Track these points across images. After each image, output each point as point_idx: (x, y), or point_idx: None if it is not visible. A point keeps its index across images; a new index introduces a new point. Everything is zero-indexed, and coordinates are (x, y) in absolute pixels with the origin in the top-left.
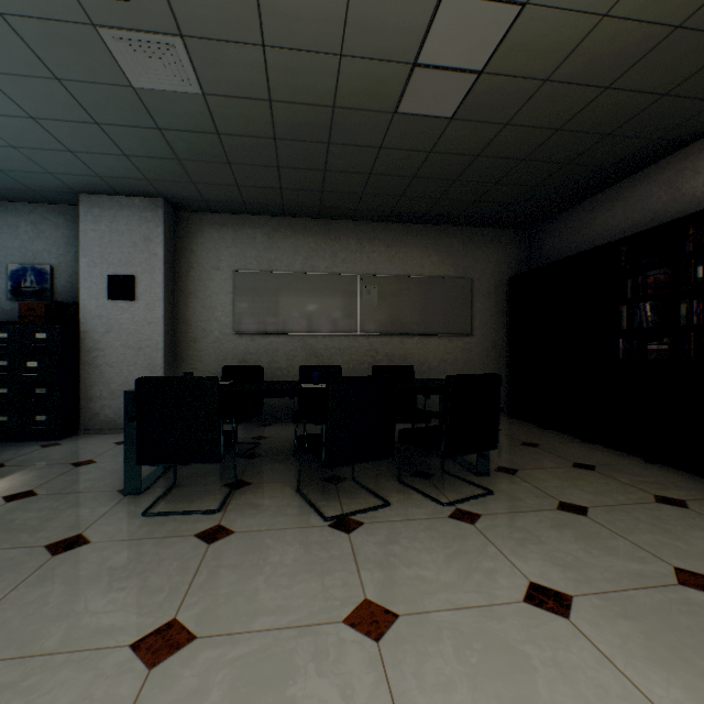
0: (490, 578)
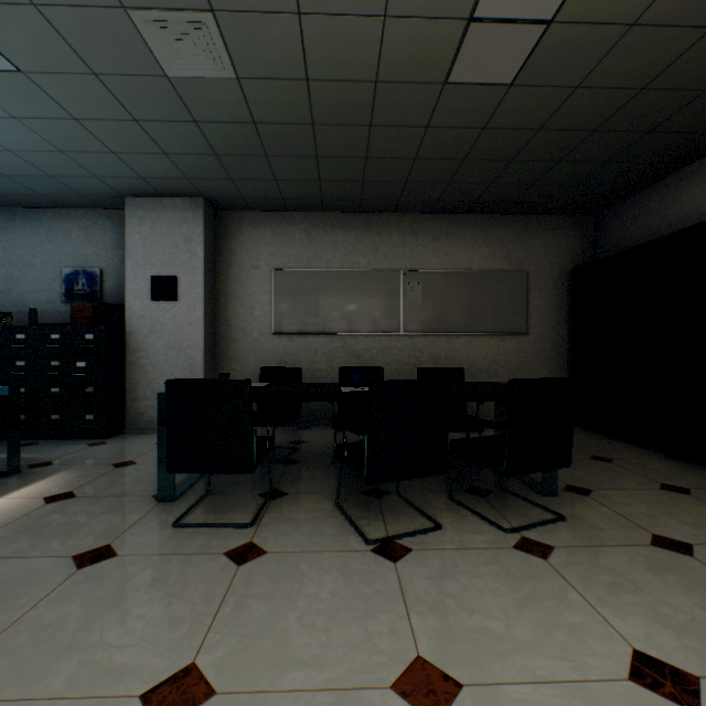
0: (577, 638)
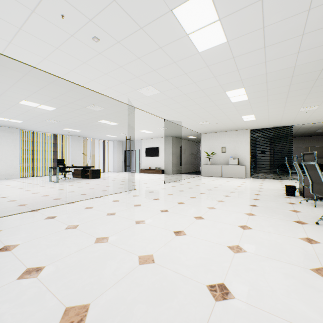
0: None
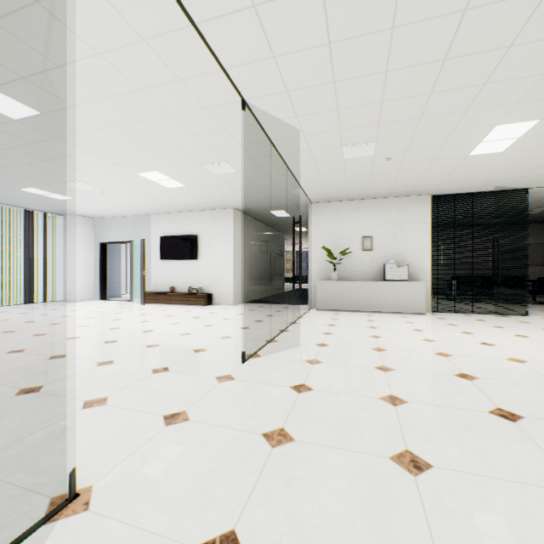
0: None
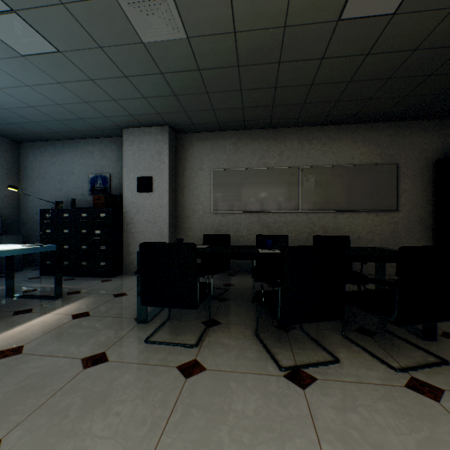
0: None
